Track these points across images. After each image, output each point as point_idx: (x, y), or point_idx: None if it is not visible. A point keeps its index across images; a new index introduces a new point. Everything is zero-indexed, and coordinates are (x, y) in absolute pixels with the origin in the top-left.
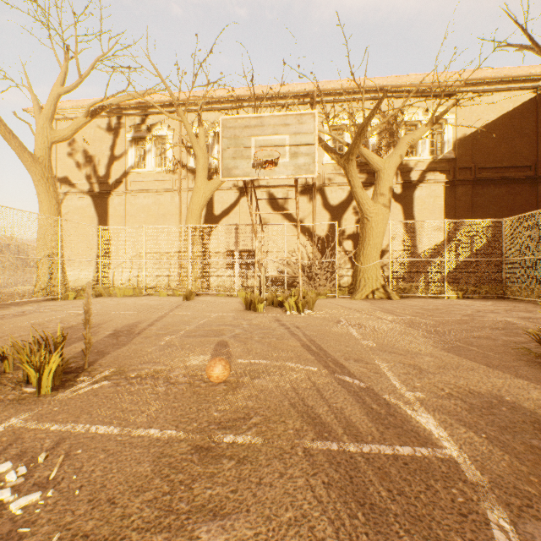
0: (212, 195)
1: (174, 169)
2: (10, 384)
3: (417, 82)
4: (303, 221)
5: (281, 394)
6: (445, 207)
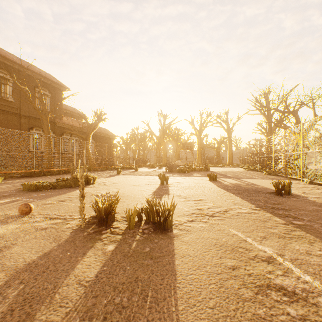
0: None
1: None
2: (121, 220)
3: None
4: None
5: (18, 208)
6: None
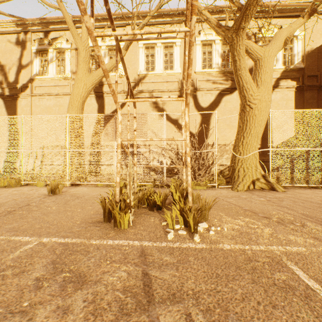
0: (103, 98)
1: (72, 76)
2: None
3: (274, 3)
4: (178, 120)
5: None
6: (296, 108)
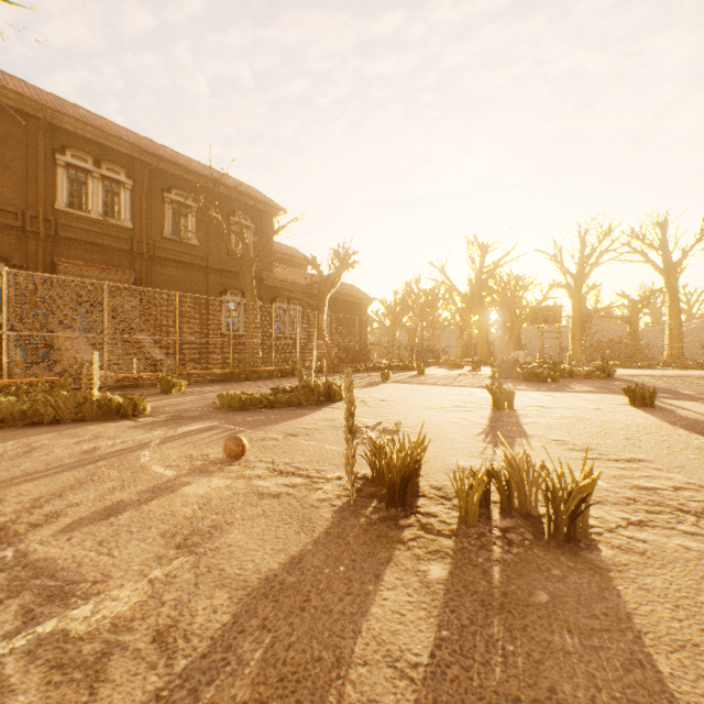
0: None
1: None
2: (432, 495)
3: None
4: None
5: (219, 444)
6: None
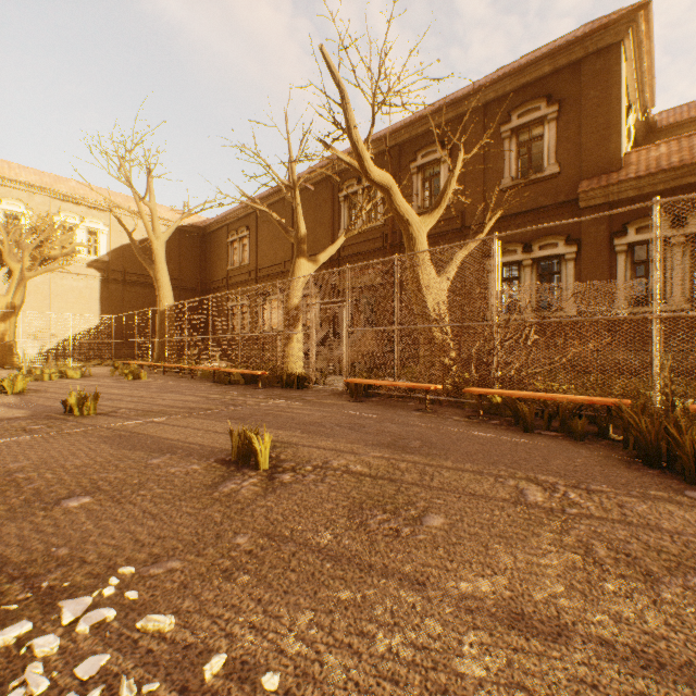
0: None
1: None
2: None
3: (73, 193)
4: None
5: None
6: (102, 298)
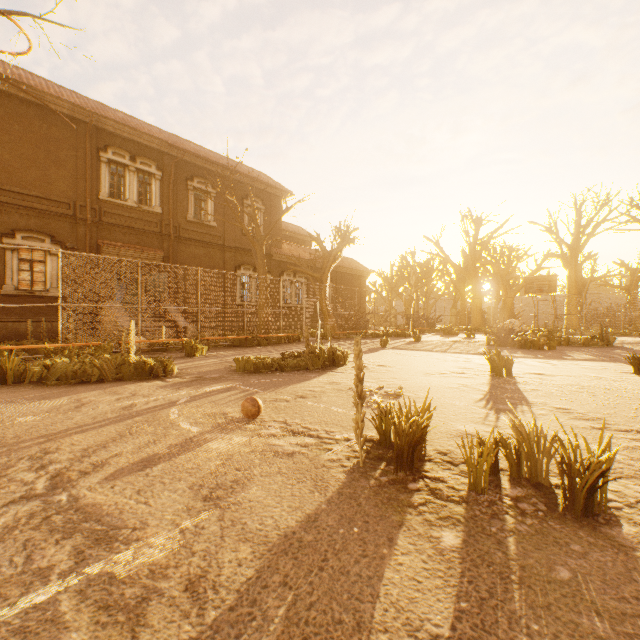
0: None
1: None
2: (438, 459)
3: None
4: None
5: (237, 403)
6: None
